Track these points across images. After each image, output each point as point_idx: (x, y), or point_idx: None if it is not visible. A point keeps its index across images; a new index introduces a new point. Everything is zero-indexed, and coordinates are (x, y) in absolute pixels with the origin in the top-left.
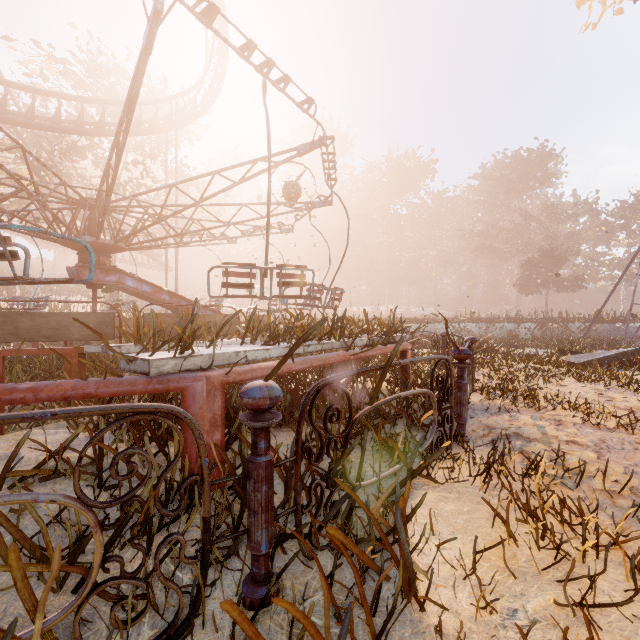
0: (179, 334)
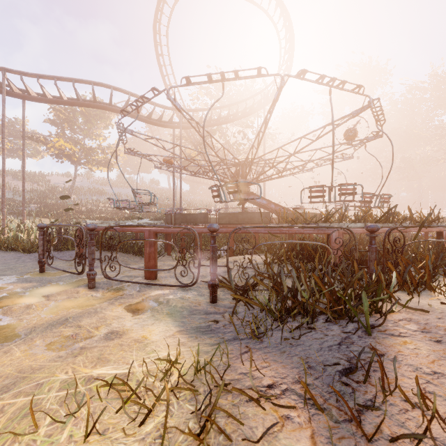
0: (329, 214)
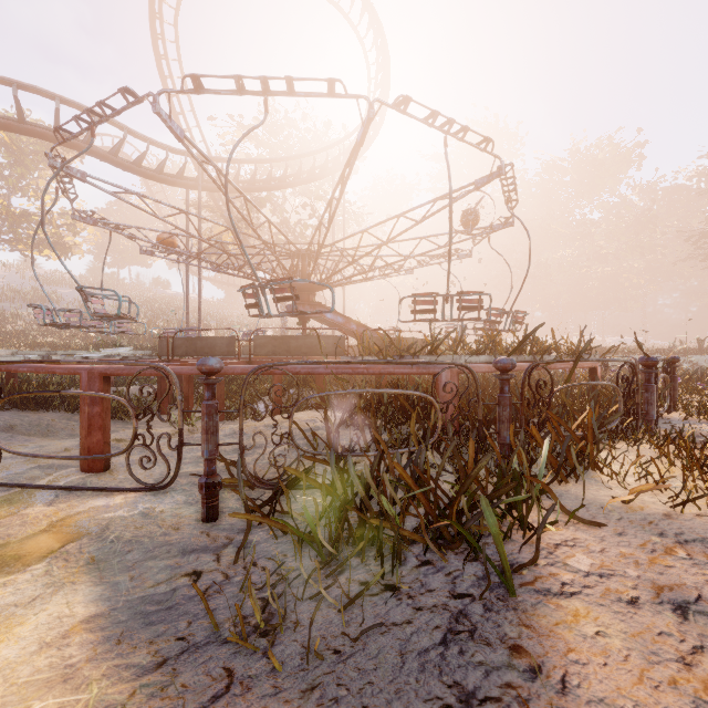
0: (436, 340)
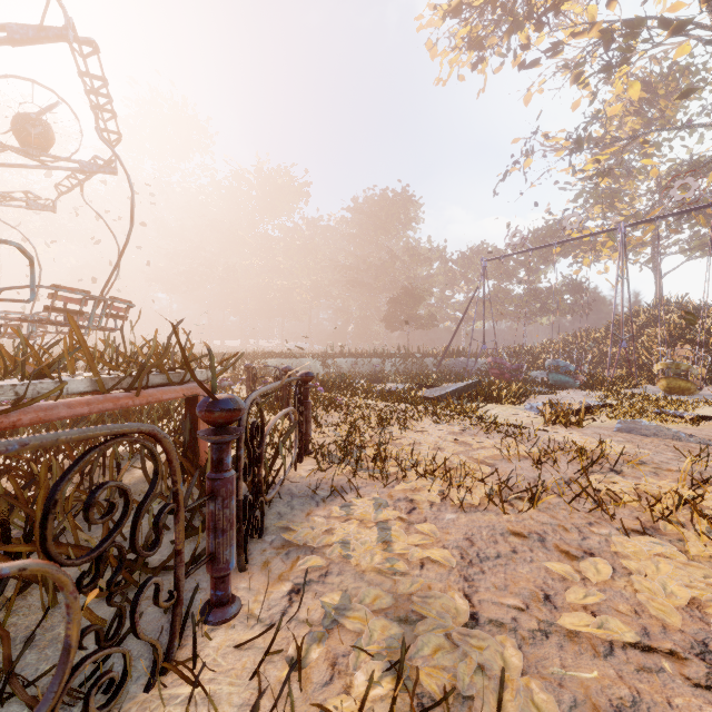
0: None
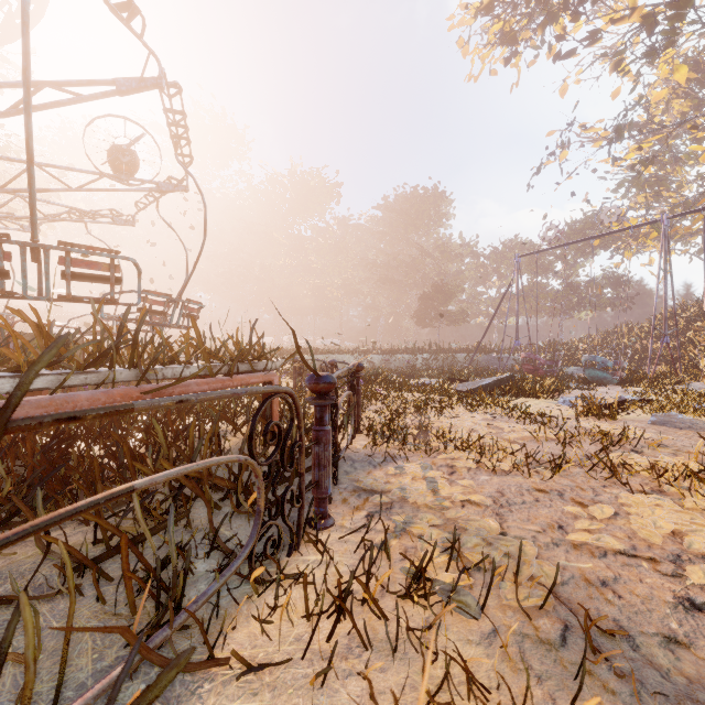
0: None
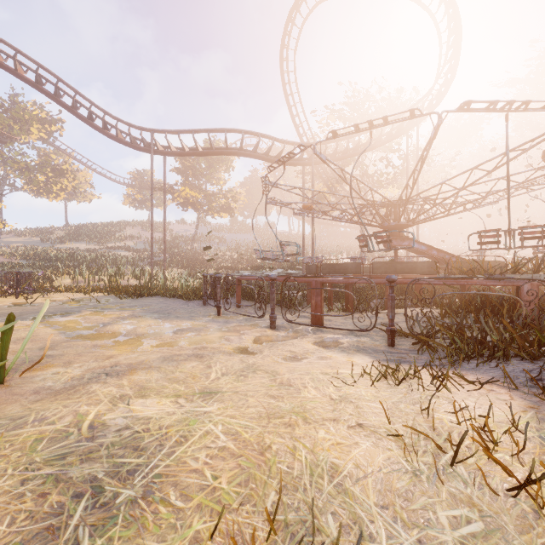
0: (519, 265)
